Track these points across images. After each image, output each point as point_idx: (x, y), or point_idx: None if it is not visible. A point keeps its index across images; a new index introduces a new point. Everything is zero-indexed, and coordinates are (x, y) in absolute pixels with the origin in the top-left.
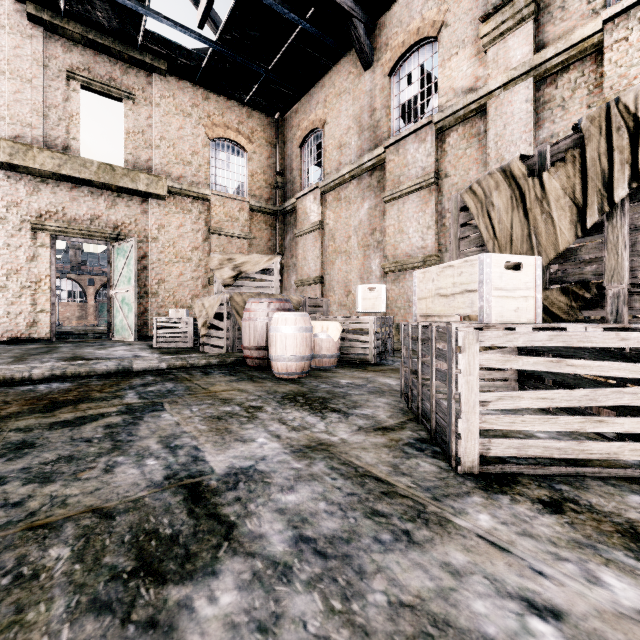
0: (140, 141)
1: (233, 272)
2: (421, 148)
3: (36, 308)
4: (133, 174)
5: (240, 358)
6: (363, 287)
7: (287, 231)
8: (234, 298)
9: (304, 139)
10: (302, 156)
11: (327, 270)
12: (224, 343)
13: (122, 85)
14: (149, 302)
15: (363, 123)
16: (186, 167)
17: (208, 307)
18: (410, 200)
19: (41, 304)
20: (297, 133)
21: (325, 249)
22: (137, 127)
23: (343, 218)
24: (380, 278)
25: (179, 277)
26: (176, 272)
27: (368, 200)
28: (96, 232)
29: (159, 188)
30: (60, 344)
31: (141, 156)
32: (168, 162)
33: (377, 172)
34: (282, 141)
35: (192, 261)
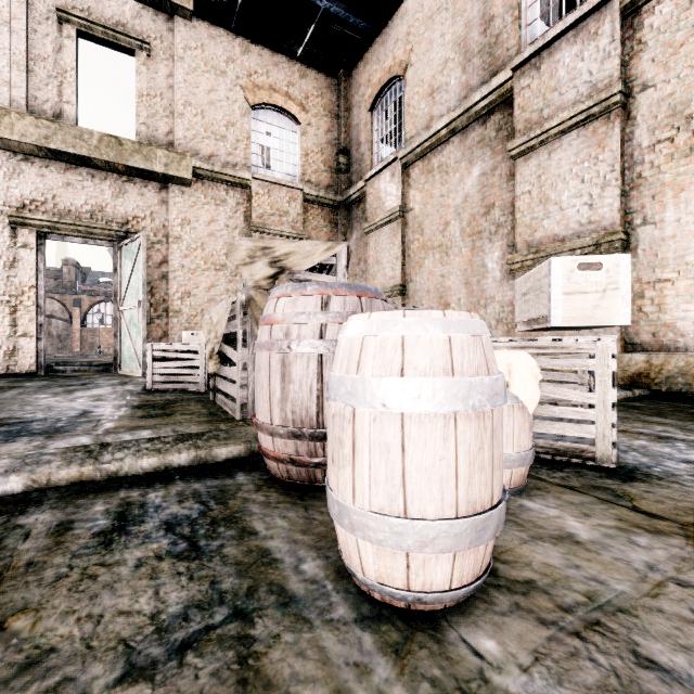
0: (158, 107)
1: (270, 269)
2: (588, 50)
3: (17, 331)
4: (147, 150)
5: (254, 445)
6: (566, 263)
7: (352, 228)
8: (256, 302)
9: (376, 98)
10: (373, 122)
11: (411, 275)
12: (237, 394)
13: (133, 32)
14: (169, 323)
15: (470, 46)
16: (219, 143)
17: (216, 323)
18: (563, 145)
19: (23, 325)
20: (366, 92)
21: (408, 246)
22: (154, 89)
23: (436, 197)
24: (501, 281)
25: (209, 290)
26: (205, 283)
27: (479, 162)
28: (97, 228)
29: (182, 169)
30: (32, 382)
31: (159, 127)
32: (195, 136)
33: (496, 115)
34: (346, 109)
35: (227, 268)
